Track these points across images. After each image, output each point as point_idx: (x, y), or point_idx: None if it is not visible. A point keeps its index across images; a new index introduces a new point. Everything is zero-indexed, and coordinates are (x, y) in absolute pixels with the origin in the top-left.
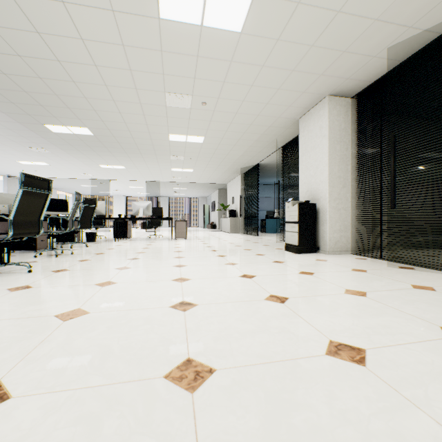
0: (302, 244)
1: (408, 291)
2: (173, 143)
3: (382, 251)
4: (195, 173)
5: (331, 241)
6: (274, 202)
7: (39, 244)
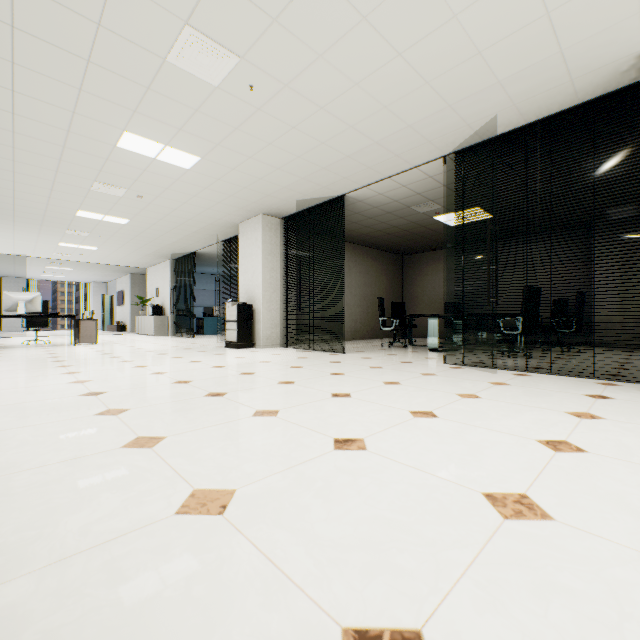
0: (241, 340)
1: (293, 359)
2: (81, 218)
3: (305, 344)
4: (100, 251)
5: (264, 337)
6: (215, 300)
7: None
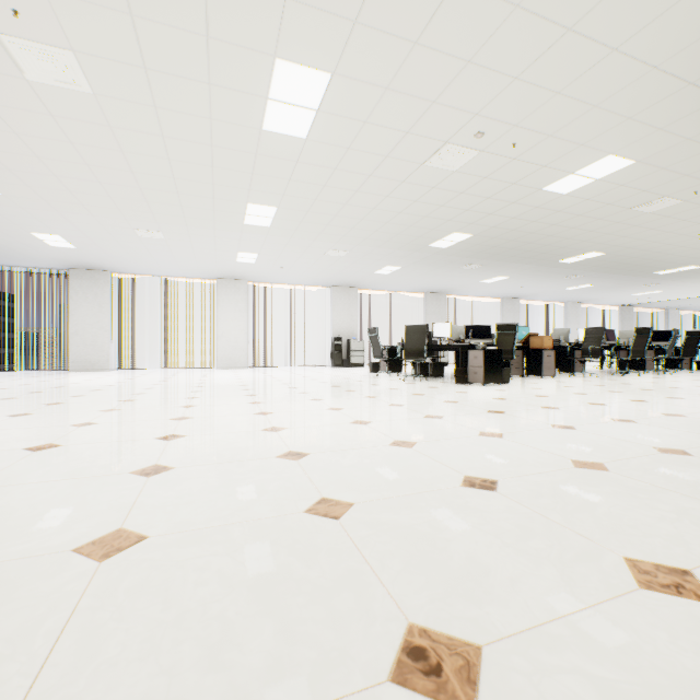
0: None
1: None
2: None
3: None
4: None
5: None
6: None
7: (646, 366)
